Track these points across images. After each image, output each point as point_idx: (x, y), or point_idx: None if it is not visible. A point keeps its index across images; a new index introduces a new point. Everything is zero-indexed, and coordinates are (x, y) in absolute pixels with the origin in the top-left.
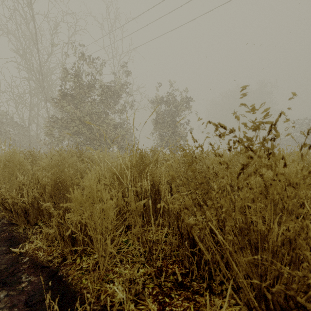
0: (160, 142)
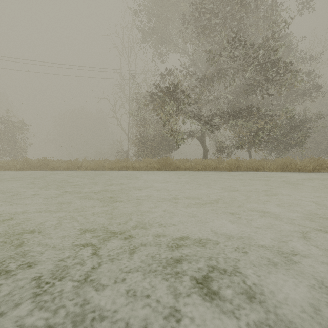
0: (3, 152)
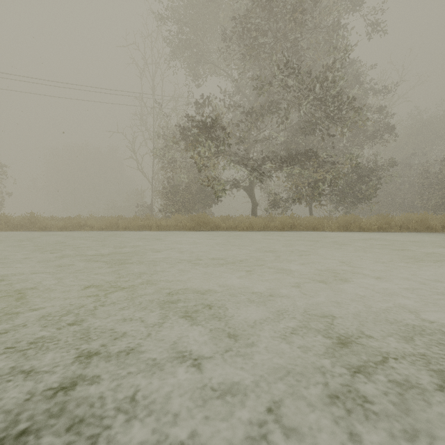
0: None
